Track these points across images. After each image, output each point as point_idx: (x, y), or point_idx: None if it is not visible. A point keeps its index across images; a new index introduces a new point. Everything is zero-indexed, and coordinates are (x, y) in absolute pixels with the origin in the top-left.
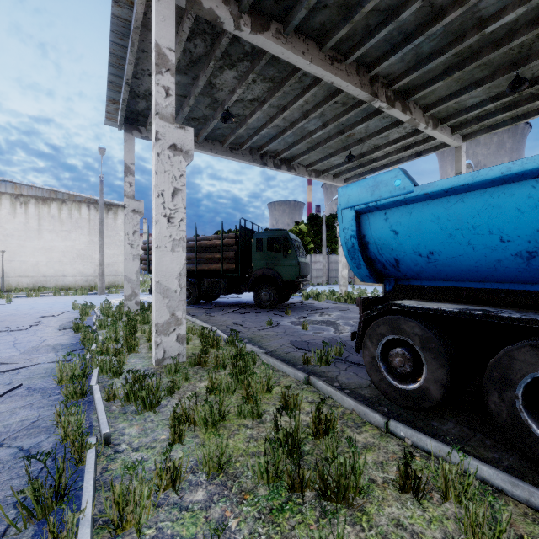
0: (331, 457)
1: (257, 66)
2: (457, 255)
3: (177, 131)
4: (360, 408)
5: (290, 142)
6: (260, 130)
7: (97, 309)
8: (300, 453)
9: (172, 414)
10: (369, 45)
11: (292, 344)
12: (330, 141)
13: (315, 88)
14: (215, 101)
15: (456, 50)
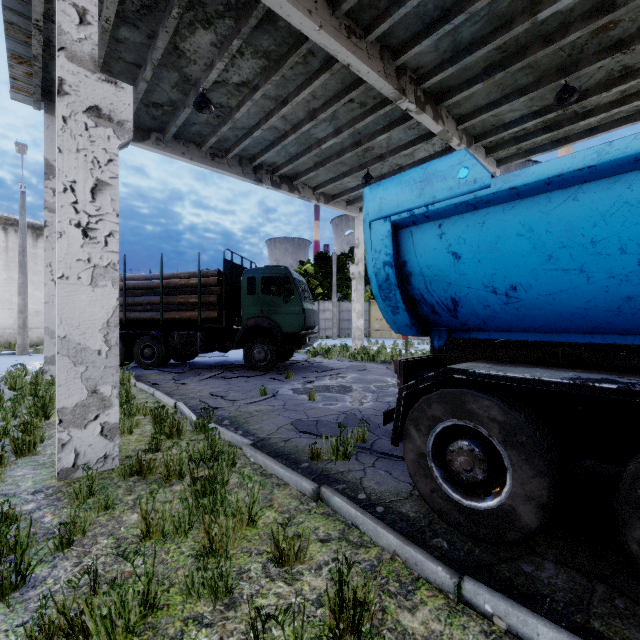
0: None
1: (244, 26)
2: (557, 291)
3: (101, 86)
4: (407, 551)
5: (292, 153)
6: (252, 132)
7: (0, 378)
8: None
9: (28, 625)
10: (397, 17)
11: (294, 425)
12: (344, 154)
13: (325, 74)
14: (185, 79)
15: (502, 40)
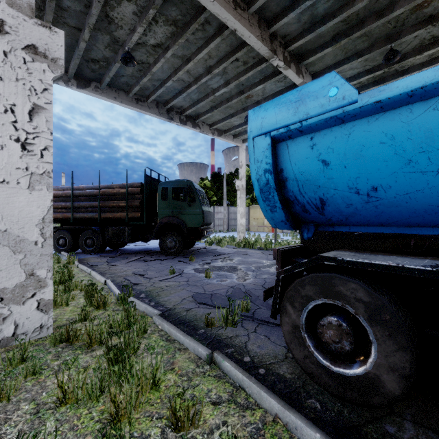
0: None
1: None
2: (414, 190)
3: (38, 29)
4: (288, 416)
5: (194, 99)
6: (165, 82)
7: None
8: None
9: None
10: None
11: (194, 298)
12: (231, 100)
13: (218, 38)
14: (115, 41)
15: (347, 14)
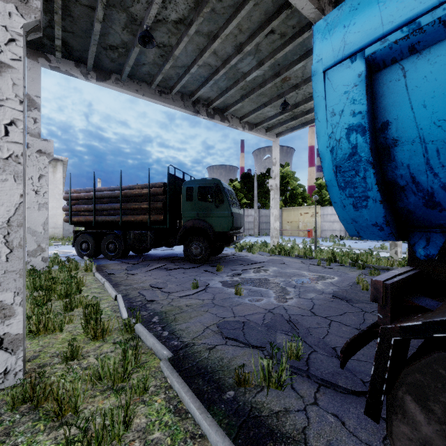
0: None
1: None
2: None
3: None
4: None
5: (223, 88)
6: (190, 68)
7: None
8: None
9: None
10: None
11: (220, 329)
12: (265, 85)
13: (251, 1)
14: (132, 19)
15: None
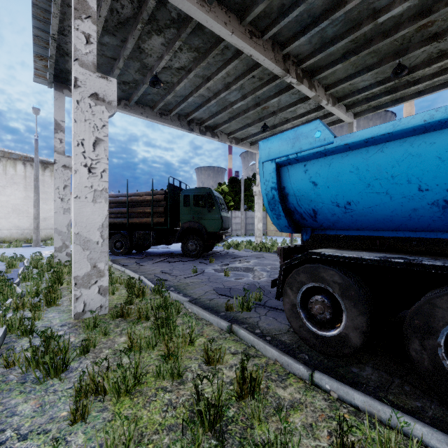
0: (257, 424)
1: (183, 33)
2: (374, 205)
3: (99, 81)
4: (283, 358)
5: (213, 111)
6: (187, 98)
7: (26, 261)
8: (224, 435)
9: (76, 385)
10: (283, 24)
11: (215, 290)
12: (248, 112)
13: (236, 60)
14: (144, 66)
15: (354, 36)
